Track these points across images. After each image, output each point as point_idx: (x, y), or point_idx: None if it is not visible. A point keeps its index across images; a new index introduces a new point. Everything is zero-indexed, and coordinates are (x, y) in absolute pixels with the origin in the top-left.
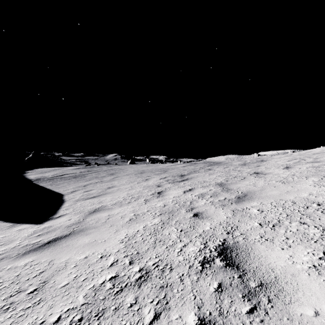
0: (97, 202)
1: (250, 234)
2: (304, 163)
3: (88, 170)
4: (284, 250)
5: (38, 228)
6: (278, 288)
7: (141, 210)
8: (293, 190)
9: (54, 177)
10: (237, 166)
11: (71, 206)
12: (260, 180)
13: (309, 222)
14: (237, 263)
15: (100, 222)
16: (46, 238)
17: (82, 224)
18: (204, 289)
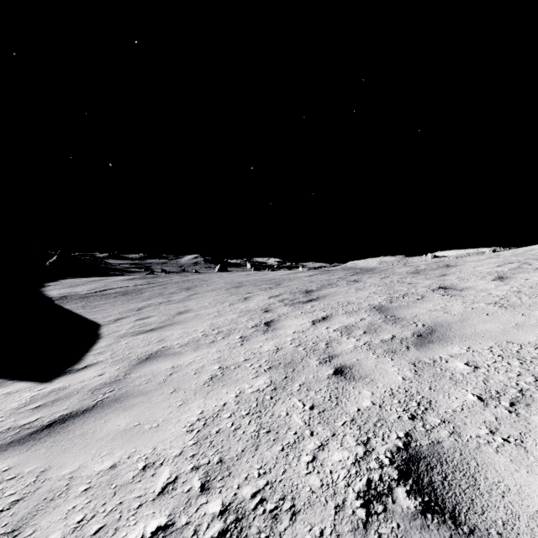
0: (155, 340)
1: (462, 422)
2: (531, 270)
3: (147, 282)
4: None
5: (41, 392)
6: None
7: (233, 358)
8: (530, 323)
9: (90, 294)
10: (406, 276)
11: (110, 347)
12: (453, 300)
13: None
14: (451, 504)
15: (155, 381)
16: (49, 415)
17: (120, 385)
18: None
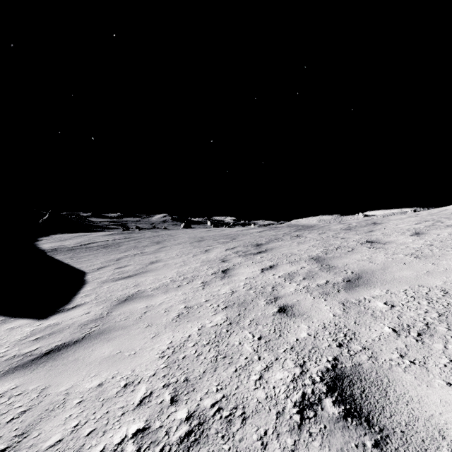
0: (132, 284)
1: (379, 349)
2: (443, 227)
3: (124, 237)
4: None
5: (39, 327)
6: None
7: (196, 299)
8: (438, 270)
9: (76, 247)
10: (339, 232)
11: (94, 290)
12: (378, 252)
13: None
14: (367, 411)
15: (133, 318)
16: (47, 345)
17: (104, 321)
18: None
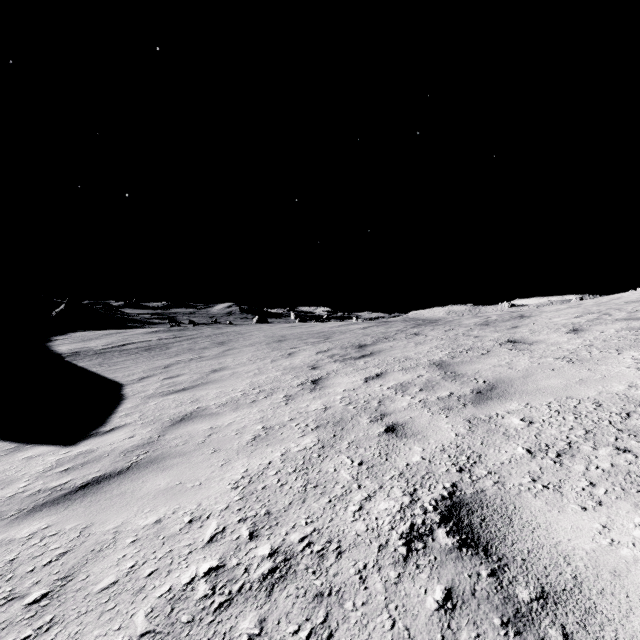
0: (189, 400)
1: (508, 473)
2: (610, 322)
3: (174, 336)
4: (588, 512)
5: (67, 455)
6: (584, 605)
7: (277, 418)
8: (594, 378)
9: (106, 349)
10: (473, 328)
11: (137, 408)
12: (521, 355)
13: (636, 448)
14: (486, 540)
15: (193, 442)
16: (81, 477)
17: (155, 447)
18: (414, 603)
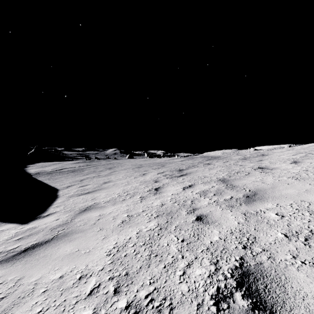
0: (90, 198)
1: (275, 251)
2: (313, 157)
3: (86, 165)
4: None
5: (21, 230)
6: None
7: (136, 210)
8: None
9: (53, 171)
10: (238, 161)
11: (63, 203)
12: (267, 175)
13: None
14: (270, 304)
15: (89, 223)
16: (25, 244)
17: (68, 226)
18: None
